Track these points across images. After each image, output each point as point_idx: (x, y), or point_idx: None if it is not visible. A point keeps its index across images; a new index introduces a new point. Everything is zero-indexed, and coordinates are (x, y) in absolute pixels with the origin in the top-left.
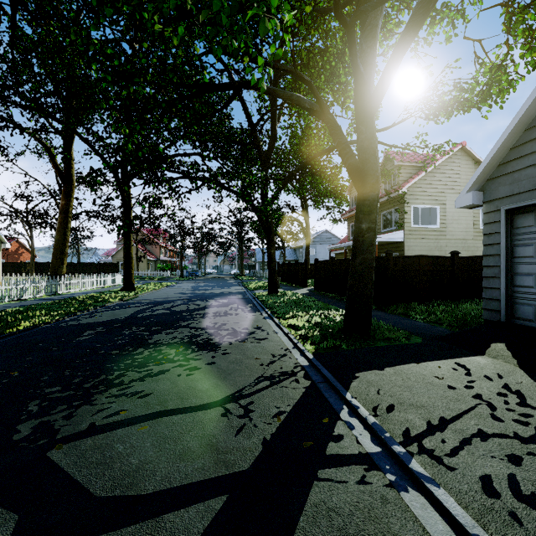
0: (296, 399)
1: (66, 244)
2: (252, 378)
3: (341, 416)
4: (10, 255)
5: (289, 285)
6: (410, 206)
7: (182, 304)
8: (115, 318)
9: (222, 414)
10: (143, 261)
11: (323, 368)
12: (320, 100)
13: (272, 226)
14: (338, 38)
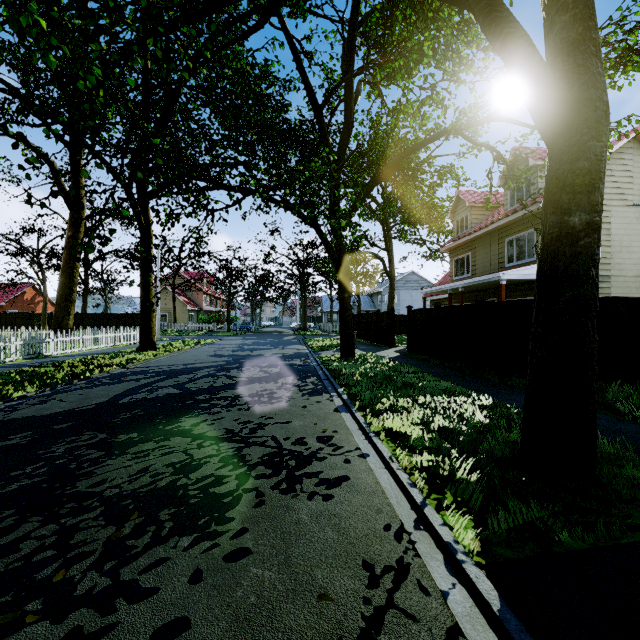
0: None
1: (73, 289)
2: None
3: None
4: (25, 305)
5: (368, 343)
6: None
7: (207, 376)
8: (78, 407)
9: None
10: (182, 312)
11: None
12: None
13: (346, 258)
14: None
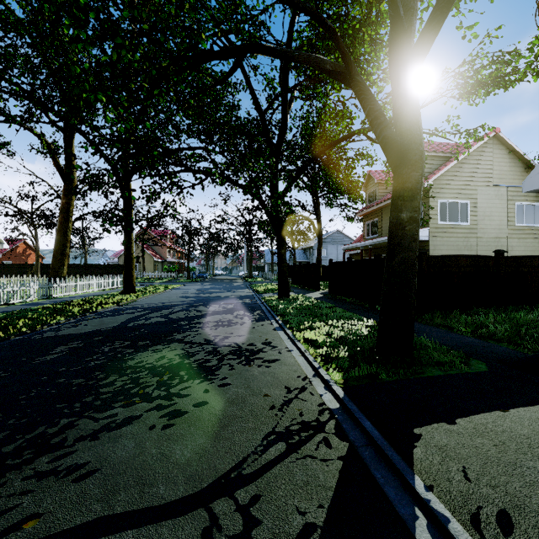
0: (331, 488)
1: (67, 245)
2: (258, 435)
3: None
4: (17, 257)
5: (300, 287)
6: (437, 201)
7: (182, 310)
8: (101, 328)
9: (203, 530)
10: (150, 263)
11: (363, 416)
12: (346, 56)
13: (283, 224)
14: None
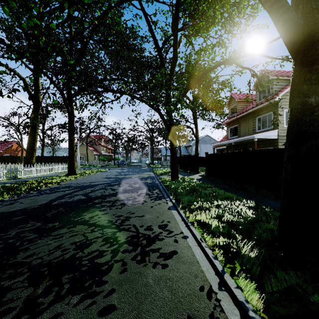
0: None
1: (35, 144)
2: None
3: None
4: (12, 152)
5: (185, 171)
6: (283, 110)
7: (101, 189)
8: (29, 206)
9: None
10: (91, 155)
11: None
12: None
13: (174, 127)
14: None
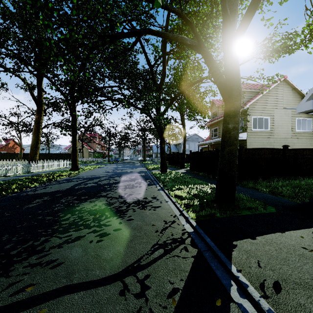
0: (187, 271)
1: (38, 142)
2: (149, 245)
3: (232, 296)
4: (9, 149)
5: (173, 166)
6: (251, 117)
7: (105, 179)
8: (60, 189)
9: (120, 291)
10: (86, 152)
11: (206, 235)
12: (198, 37)
13: (163, 130)
14: (208, 3)
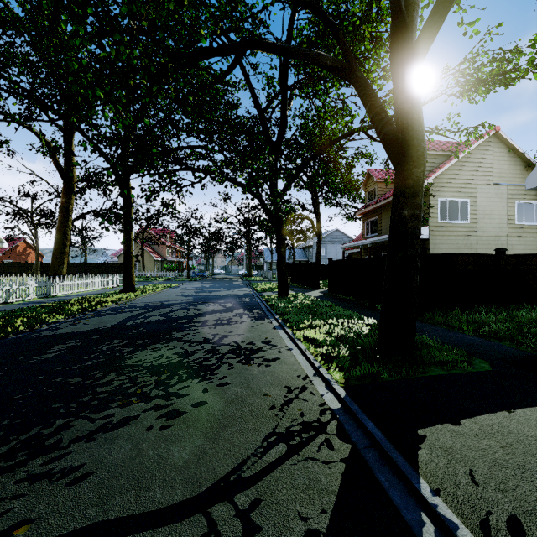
0: (334, 492)
1: (66, 244)
2: (258, 436)
3: None
4: (17, 256)
5: (299, 286)
6: (436, 199)
7: (181, 309)
8: (100, 327)
9: None
10: (149, 262)
11: (365, 416)
12: (347, 51)
13: (282, 222)
14: None
